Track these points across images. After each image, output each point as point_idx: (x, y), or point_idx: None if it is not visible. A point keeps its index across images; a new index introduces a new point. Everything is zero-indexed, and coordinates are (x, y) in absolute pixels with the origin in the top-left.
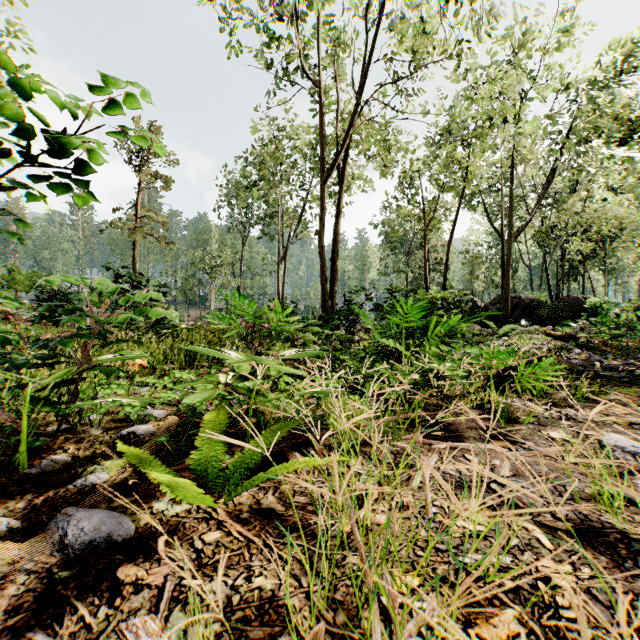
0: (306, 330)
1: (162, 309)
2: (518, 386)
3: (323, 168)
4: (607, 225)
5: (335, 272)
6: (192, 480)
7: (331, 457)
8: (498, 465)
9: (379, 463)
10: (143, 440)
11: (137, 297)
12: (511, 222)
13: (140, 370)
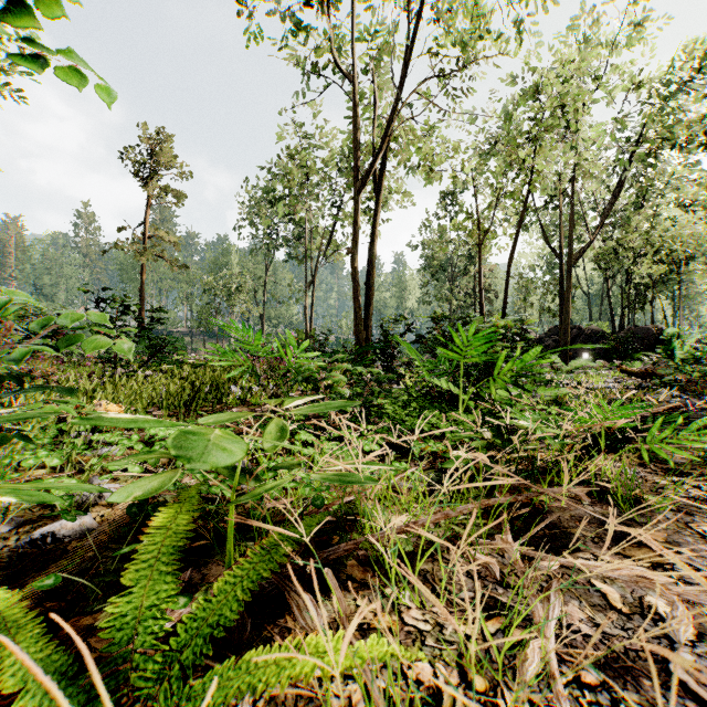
0: (333, 368)
1: (106, 338)
2: (645, 453)
3: (356, 176)
4: (682, 245)
5: (370, 298)
6: (98, 667)
7: (370, 641)
8: (668, 615)
9: (451, 602)
10: (65, 548)
11: (62, 319)
12: (571, 242)
13: None
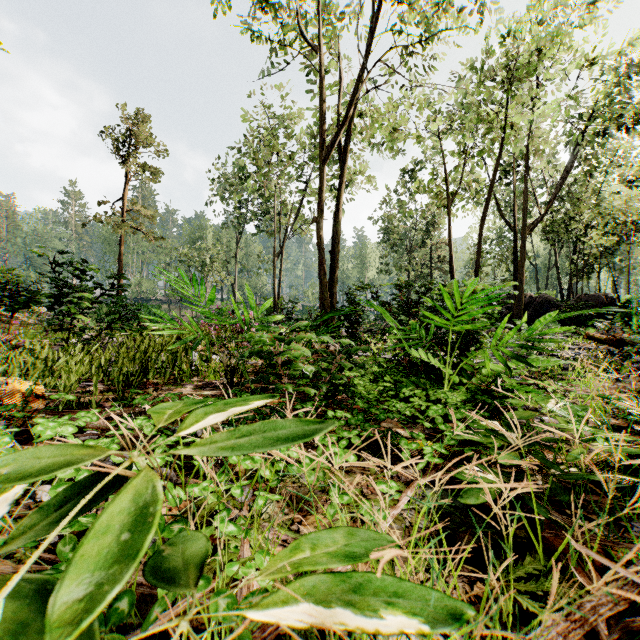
0: (292, 339)
1: None
2: None
3: (321, 145)
4: (632, 216)
5: (335, 265)
6: None
7: None
8: None
9: None
10: None
11: None
12: (525, 214)
13: (6, 407)
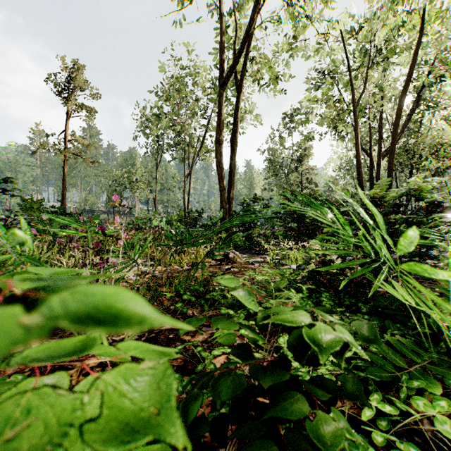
0: None
1: None
2: None
3: (221, 72)
4: None
5: (232, 179)
6: None
7: None
8: None
9: None
10: None
11: None
12: (380, 143)
13: None
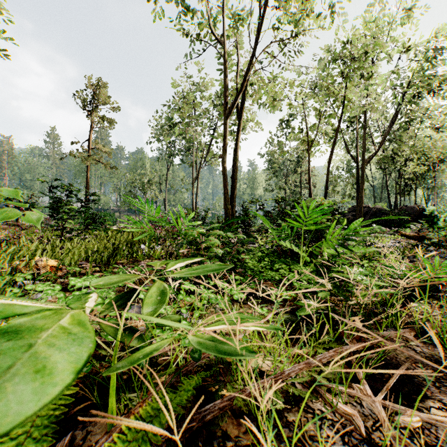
0: (209, 234)
1: (16, 210)
2: None
3: (225, 106)
4: (436, 153)
5: (234, 187)
6: None
7: None
8: None
9: None
10: None
11: None
12: (364, 151)
13: (45, 273)
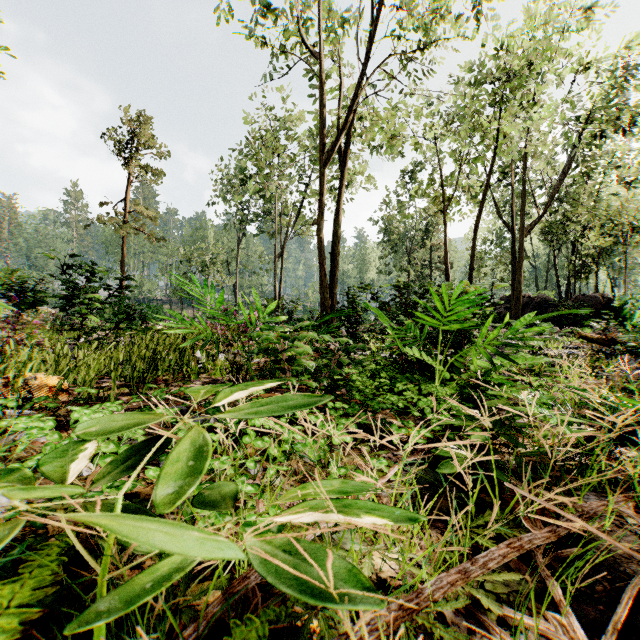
0: (295, 337)
1: None
2: None
3: (322, 149)
4: (628, 218)
5: (335, 267)
6: None
7: None
8: None
9: None
10: None
11: None
12: (523, 215)
13: (39, 399)
